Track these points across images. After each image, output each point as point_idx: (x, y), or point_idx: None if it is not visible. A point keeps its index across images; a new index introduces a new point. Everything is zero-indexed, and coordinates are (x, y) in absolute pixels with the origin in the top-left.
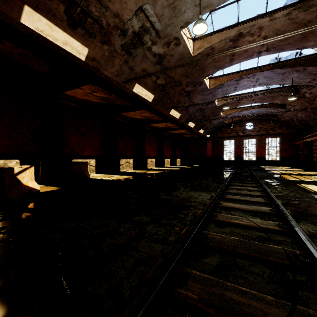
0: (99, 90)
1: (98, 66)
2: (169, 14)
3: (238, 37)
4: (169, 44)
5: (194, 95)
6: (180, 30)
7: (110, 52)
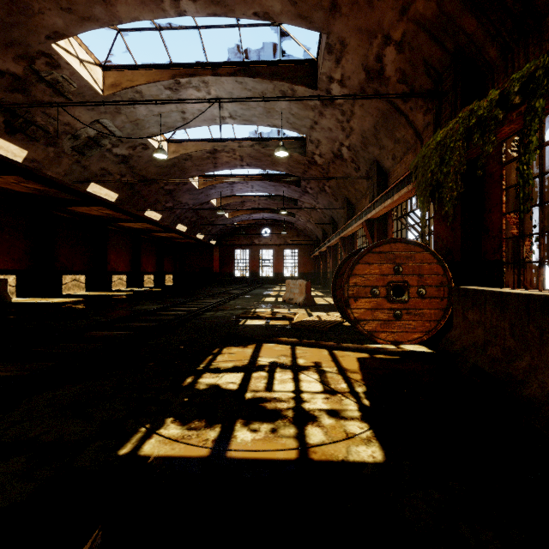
0: (32, 182)
1: (40, 166)
2: (131, 127)
3: (214, 151)
4: (135, 147)
5: (180, 194)
6: (147, 139)
7: (57, 153)
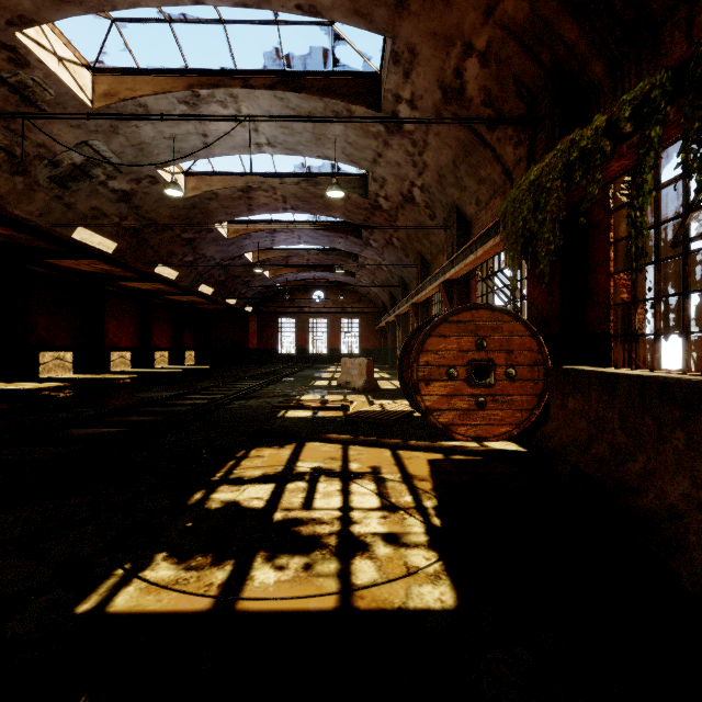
0: None
1: (3, 202)
2: (134, 152)
3: (248, 189)
4: (139, 181)
5: (203, 244)
6: (156, 169)
7: (28, 184)
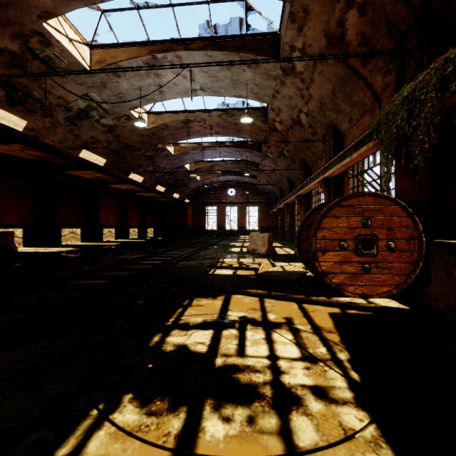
0: (34, 149)
1: (38, 135)
2: (116, 100)
3: (187, 121)
4: (119, 118)
5: (158, 159)
6: (129, 110)
7: (52, 123)
